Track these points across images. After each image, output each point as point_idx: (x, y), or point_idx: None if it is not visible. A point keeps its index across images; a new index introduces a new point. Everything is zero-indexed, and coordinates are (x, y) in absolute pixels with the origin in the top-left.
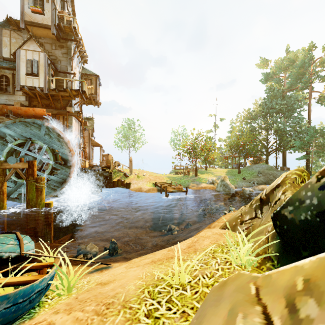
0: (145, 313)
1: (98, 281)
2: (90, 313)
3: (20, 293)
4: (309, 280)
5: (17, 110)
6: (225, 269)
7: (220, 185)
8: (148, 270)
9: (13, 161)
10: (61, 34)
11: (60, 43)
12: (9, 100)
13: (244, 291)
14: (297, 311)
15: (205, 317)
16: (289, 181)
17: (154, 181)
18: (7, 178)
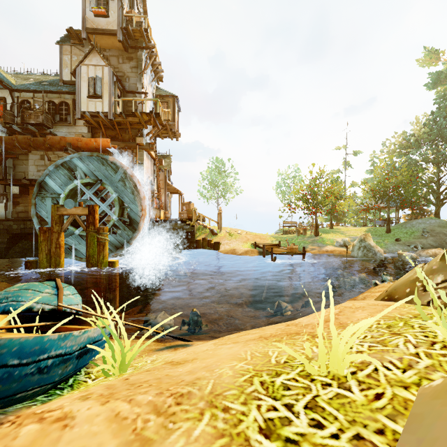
0: (261, 425)
1: (168, 359)
2: (143, 408)
3: (11, 346)
4: None
5: (77, 142)
6: (436, 356)
7: (357, 248)
8: (255, 348)
9: (71, 205)
10: (130, 42)
11: (129, 54)
12: (69, 133)
13: None
14: None
15: None
16: None
17: (253, 241)
18: (65, 227)
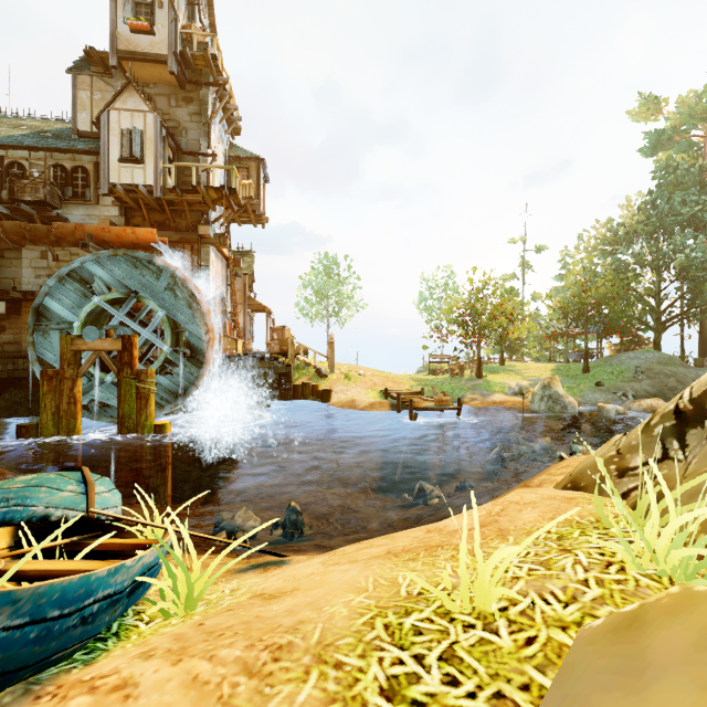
0: (382, 684)
1: (257, 589)
2: (230, 667)
3: (52, 593)
4: None
5: (103, 233)
6: (609, 583)
7: (539, 398)
8: (380, 572)
9: (94, 335)
10: (188, 73)
11: (186, 93)
12: (89, 216)
13: None
14: None
15: None
16: None
17: (382, 386)
18: (83, 371)
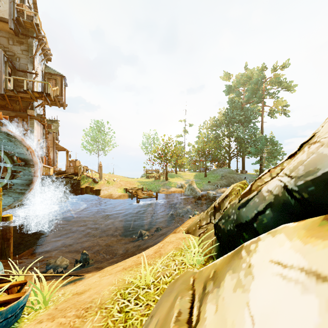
0: (118, 310)
1: (74, 291)
2: (72, 317)
3: (10, 309)
4: (216, 271)
5: None
6: (181, 268)
7: (187, 189)
8: (120, 276)
9: None
10: (20, 29)
11: (19, 38)
12: None
13: (186, 283)
14: (206, 289)
15: (161, 304)
16: (235, 192)
17: (125, 186)
18: None
